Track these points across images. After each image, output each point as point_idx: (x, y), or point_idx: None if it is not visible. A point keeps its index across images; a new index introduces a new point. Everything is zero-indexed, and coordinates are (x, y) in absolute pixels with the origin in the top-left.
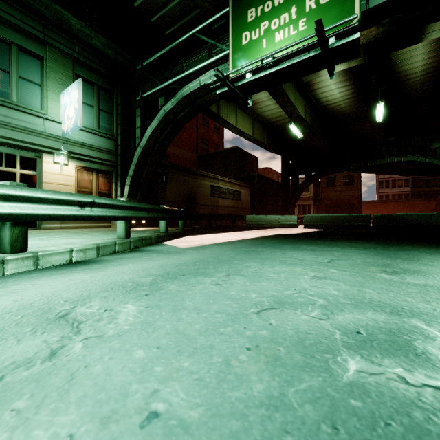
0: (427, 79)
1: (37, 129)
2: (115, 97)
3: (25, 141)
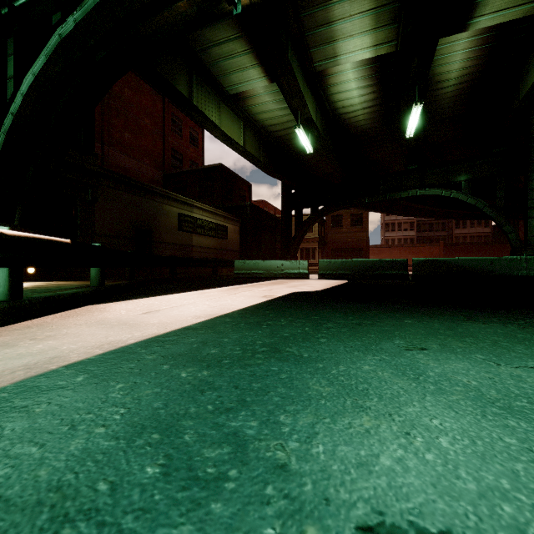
0: (459, 92)
1: None
2: None
3: None
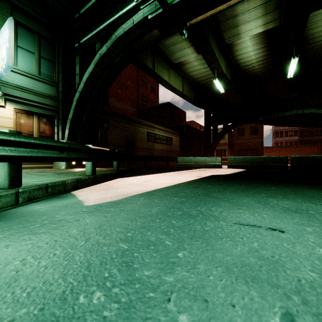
0: None
1: None
2: (57, 47)
3: None
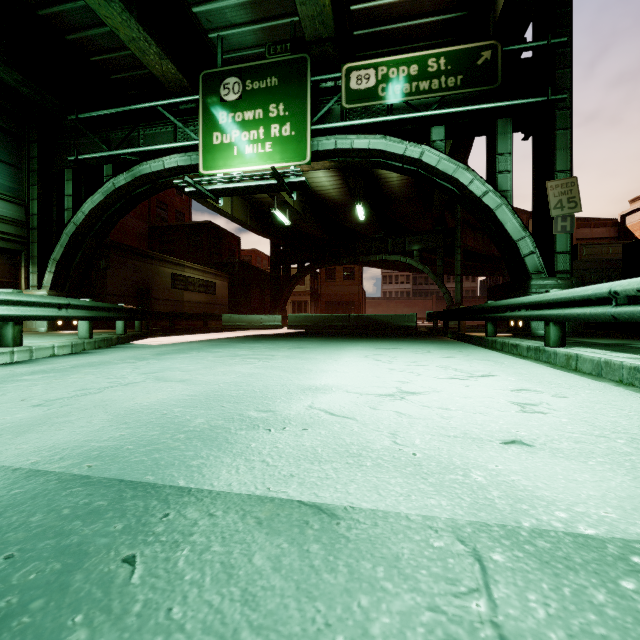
0: (403, 184)
1: None
2: (26, 144)
3: None
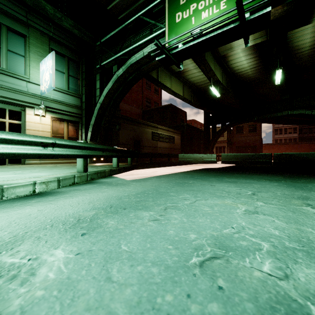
0: (313, 52)
1: (21, 89)
2: (81, 66)
3: (12, 98)
